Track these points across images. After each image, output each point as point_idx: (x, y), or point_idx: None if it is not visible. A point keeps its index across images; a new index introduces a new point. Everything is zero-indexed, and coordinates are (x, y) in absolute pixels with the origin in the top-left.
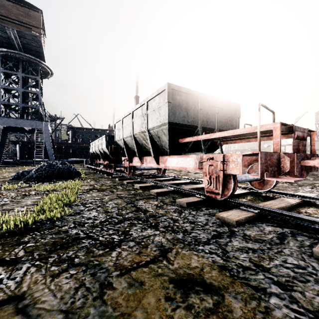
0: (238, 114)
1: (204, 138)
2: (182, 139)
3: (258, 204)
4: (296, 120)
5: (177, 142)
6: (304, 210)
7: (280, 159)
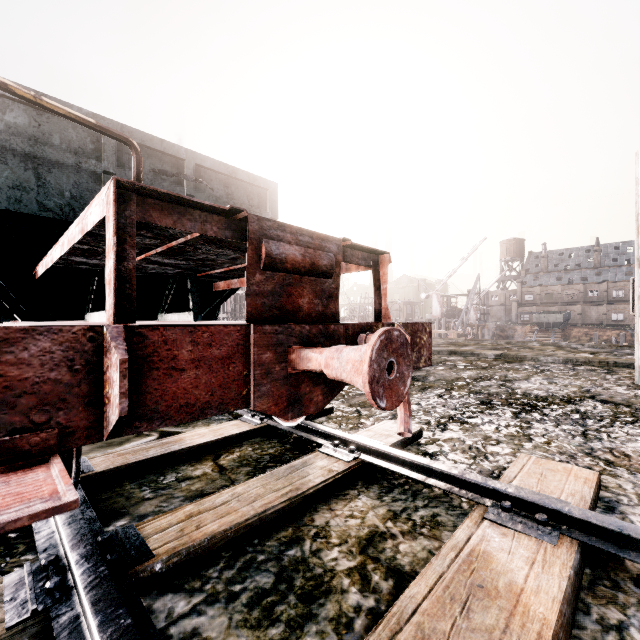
0: (271, 209)
1: (50, 263)
2: (37, 266)
3: (178, 509)
4: (471, 253)
5: (32, 276)
6: (329, 513)
7: (104, 358)
